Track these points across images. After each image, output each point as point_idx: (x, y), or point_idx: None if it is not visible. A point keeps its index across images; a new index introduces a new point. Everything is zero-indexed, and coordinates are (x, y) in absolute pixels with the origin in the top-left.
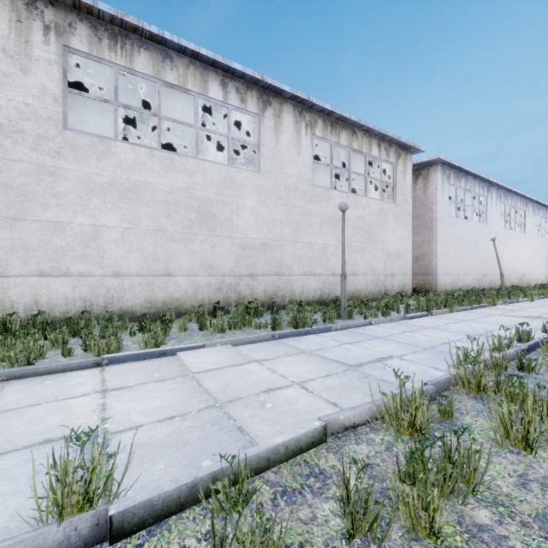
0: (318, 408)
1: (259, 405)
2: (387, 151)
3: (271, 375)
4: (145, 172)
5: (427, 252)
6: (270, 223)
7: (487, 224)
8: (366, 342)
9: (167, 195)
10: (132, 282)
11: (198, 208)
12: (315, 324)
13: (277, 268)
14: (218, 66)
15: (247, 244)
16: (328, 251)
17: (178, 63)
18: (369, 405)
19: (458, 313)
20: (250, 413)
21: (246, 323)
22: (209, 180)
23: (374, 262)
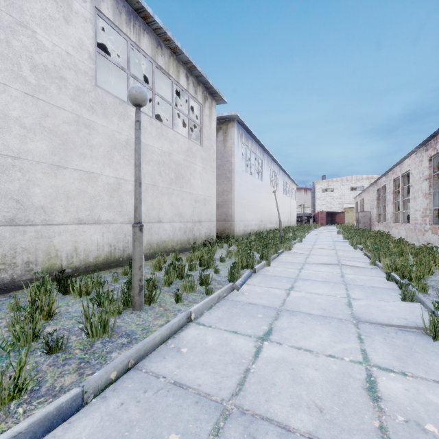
0: None
1: None
2: (195, 87)
3: None
4: None
5: (226, 200)
6: None
7: (263, 181)
8: None
9: None
10: None
11: None
12: (59, 350)
13: (13, 211)
14: None
15: None
16: (122, 189)
17: None
18: None
19: (274, 265)
20: None
21: None
22: None
23: (182, 207)
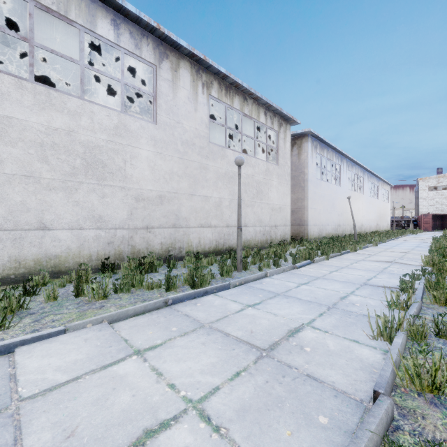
0: None
1: None
2: (272, 119)
3: (155, 386)
4: (9, 105)
5: (301, 207)
6: (167, 176)
7: (341, 186)
8: (269, 303)
9: (42, 136)
10: None
11: (83, 154)
12: (213, 278)
13: (175, 220)
14: (109, 2)
15: (143, 196)
16: (223, 204)
17: None
18: None
19: (333, 260)
20: None
21: (136, 283)
22: (97, 124)
23: (262, 215)
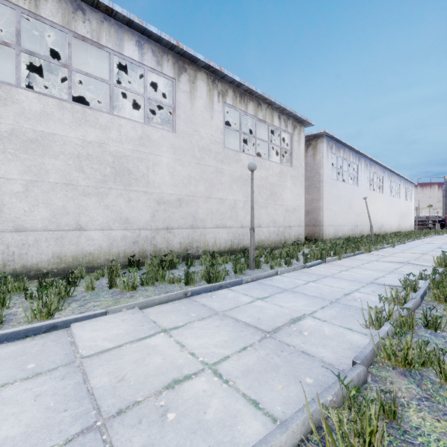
0: (235, 414)
1: (157, 417)
2: (286, 122)
3: (179, 353)
4: (53, 123)
5: (316, 207)
6: (185, 180)
7: (358, 186)
8: (277, 297)
9: (78, 149)
10: (37, 238)
11: (112, 163)
12: (227, 275)
13: (192, 221)
14: (134, 26)
15: (163, 199)
16: (237, 206)
17: (91, 17)
18: (302, 416)
19: (345, 260)
20: (143, 438)
21: (159, 277)
22: (124, 136)
23: (275, 216)
